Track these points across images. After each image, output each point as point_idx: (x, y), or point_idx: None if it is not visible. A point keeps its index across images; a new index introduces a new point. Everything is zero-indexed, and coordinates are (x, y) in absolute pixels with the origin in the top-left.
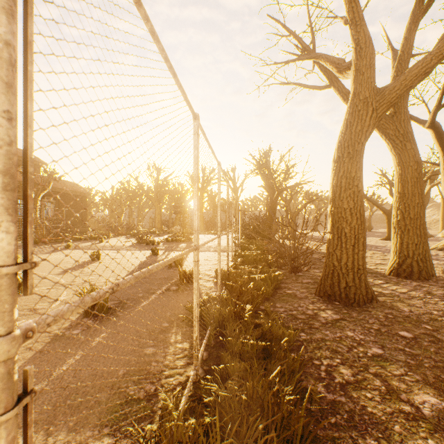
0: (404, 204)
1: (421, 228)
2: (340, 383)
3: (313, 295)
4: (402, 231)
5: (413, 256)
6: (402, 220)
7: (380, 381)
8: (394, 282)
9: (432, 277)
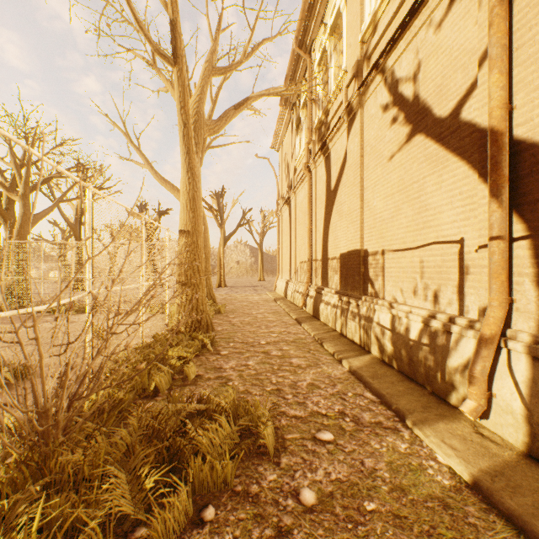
0: None
1: None
2: None
3: None
4: None
5: None
6: None
7: None
8: None
9: None
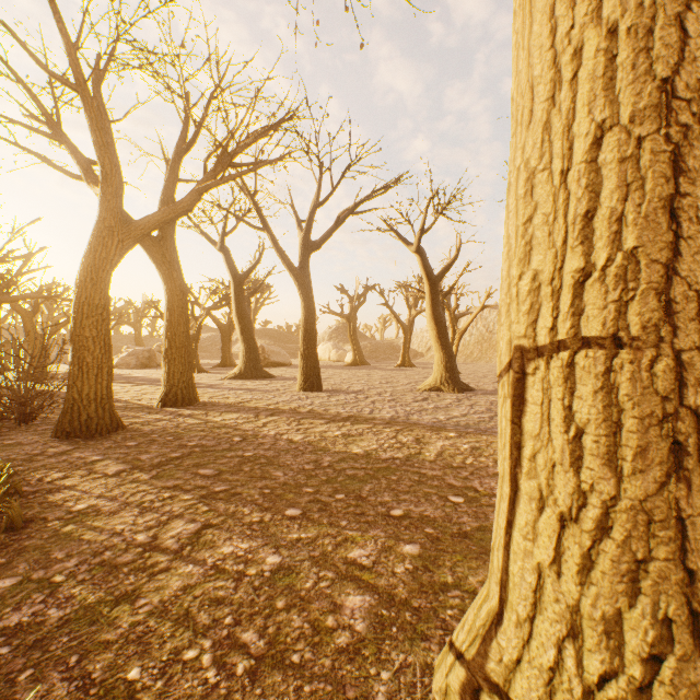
0: (173, 332)
1: (187, 357)
2: (50, 481)
3: (50, 438)
4: (171, 360)
5: (179, 384)
6: (170, 349)
7: (88, 471)
8: (158, 411)
9: (197, 402)
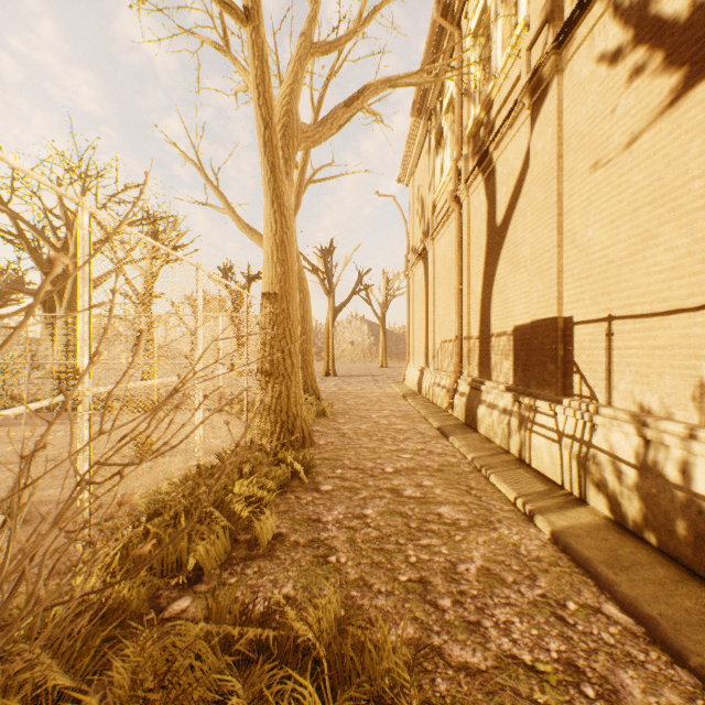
0: None
1: None
2: None
3: None
4: None
5: None
6: None
7: None
8: None
9: None
